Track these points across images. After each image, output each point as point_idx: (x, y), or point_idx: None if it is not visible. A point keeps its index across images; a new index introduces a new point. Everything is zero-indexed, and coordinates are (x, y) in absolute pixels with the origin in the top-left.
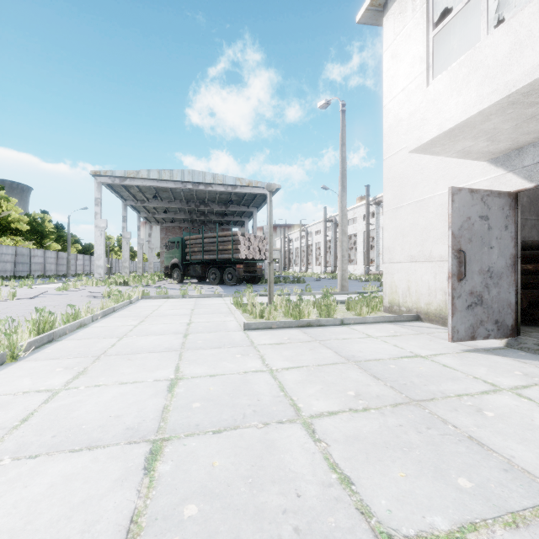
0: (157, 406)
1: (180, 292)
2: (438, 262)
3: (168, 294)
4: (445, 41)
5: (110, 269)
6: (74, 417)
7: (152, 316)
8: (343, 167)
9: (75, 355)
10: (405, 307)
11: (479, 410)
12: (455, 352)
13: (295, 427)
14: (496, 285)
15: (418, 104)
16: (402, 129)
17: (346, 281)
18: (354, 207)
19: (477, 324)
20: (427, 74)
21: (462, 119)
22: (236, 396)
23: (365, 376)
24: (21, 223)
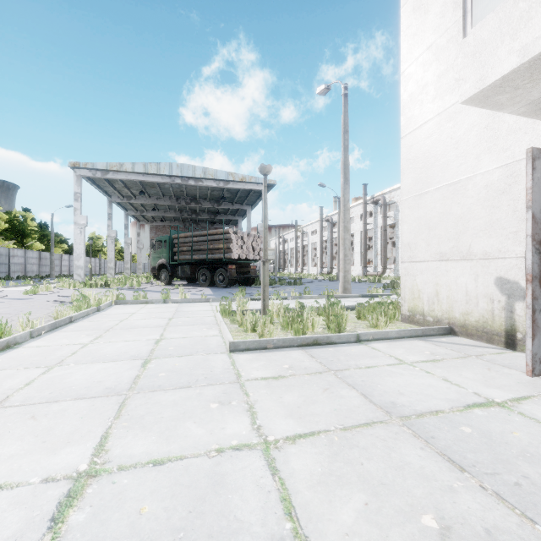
0: None
1: (161, 296)
2: (481, 260)
3: (149, 298)
4: None
5: (99, 270)
6: None
7: (115, 328)
8: (345, 156)
9: None
10: (432, 317)
11: None
12: None
13: None
14: None
15: (450, 62)
16: (427, 96)
17: (349, 283)
18: (351, 206)
19: None
20: (464, 22)
21: None
22: (190, 539)
23: (434, 458)
24: None
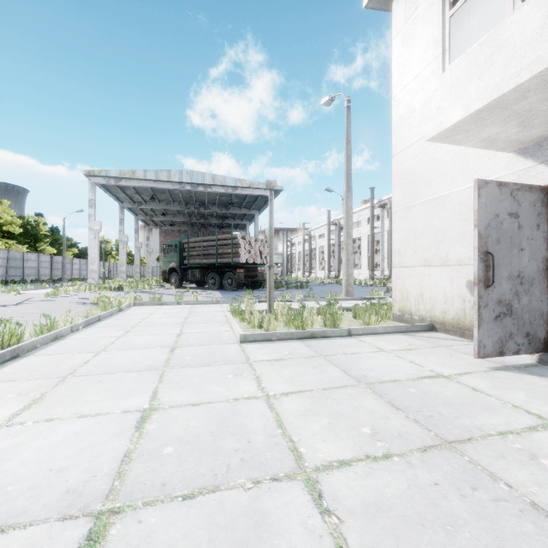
0: (116, 452)
1: (175, 298)
2: (455, 266)
3: (163, 300)
4: (459, 27)
5: (108, 273)
6: (2, 471)
7: (140, 325)
8: (348, 166)
9: (37, 376)
10: (418, 316)
11: (533, 457)
12: (482, 370)
13: (295, 487)
14: (527, 293)
15: (432, 93)
16: (414, 120)
17: (351, 287)
18: (358, 210)
19: (505, 337)
20: (443, 59)
21: (494, 97)
22: (221, 435)
23: (382, 404)
24: (13, 226)
